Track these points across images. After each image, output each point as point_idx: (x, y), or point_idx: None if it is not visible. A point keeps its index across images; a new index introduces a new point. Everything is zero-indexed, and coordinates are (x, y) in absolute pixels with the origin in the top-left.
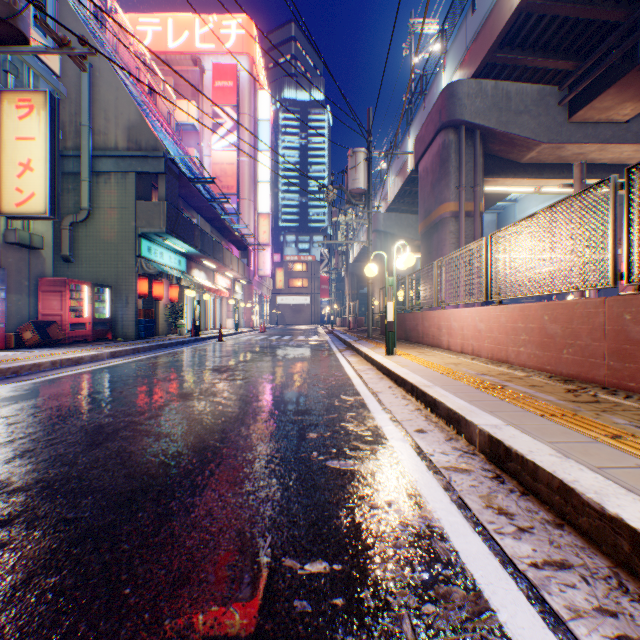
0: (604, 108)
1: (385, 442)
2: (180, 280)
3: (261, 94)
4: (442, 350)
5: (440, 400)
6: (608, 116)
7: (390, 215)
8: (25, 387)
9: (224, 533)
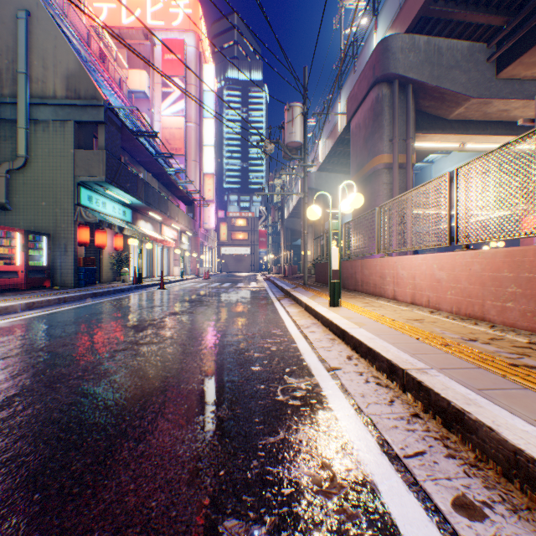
0: (532, 63)
1: None
2: (123, 229)
3: (206, 68)
4: (387, 300)
5: (480, 419)
6: (534, 73)
7: (321, 174)
8: None
9: None
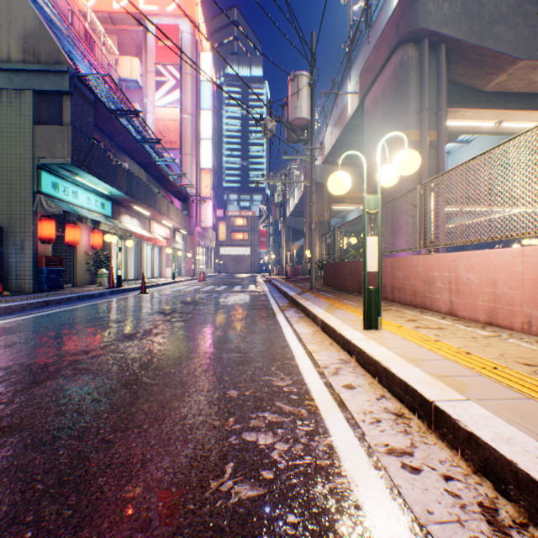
0: None
1: None
2: (98, 224)
3: (203, 56)
4: (440, 315)
5: None
6: None
7: (326, 167)
8: None
9: None
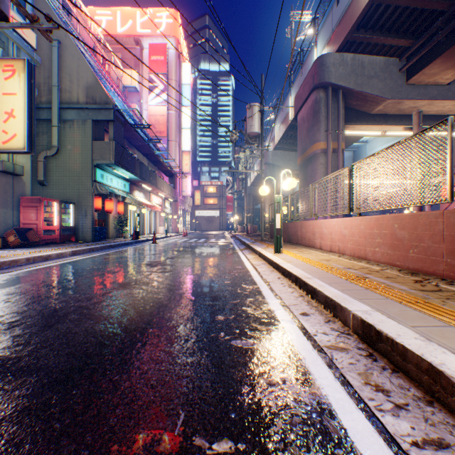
0: (432, 74)
1: (277, 324)
2: (125, 198)
3: (184, 65)
4: (316, 249)
5: (319, 289)
6: (435, 80)
7: (276, 152)
8: (3, 278)
9: (143, 411)
